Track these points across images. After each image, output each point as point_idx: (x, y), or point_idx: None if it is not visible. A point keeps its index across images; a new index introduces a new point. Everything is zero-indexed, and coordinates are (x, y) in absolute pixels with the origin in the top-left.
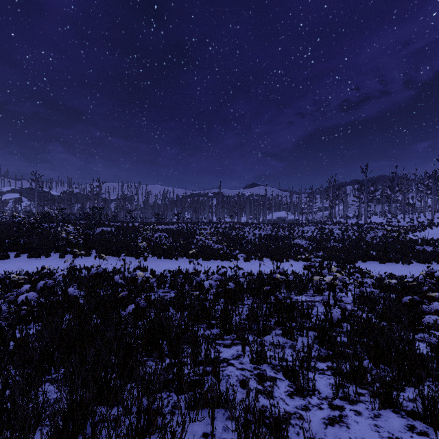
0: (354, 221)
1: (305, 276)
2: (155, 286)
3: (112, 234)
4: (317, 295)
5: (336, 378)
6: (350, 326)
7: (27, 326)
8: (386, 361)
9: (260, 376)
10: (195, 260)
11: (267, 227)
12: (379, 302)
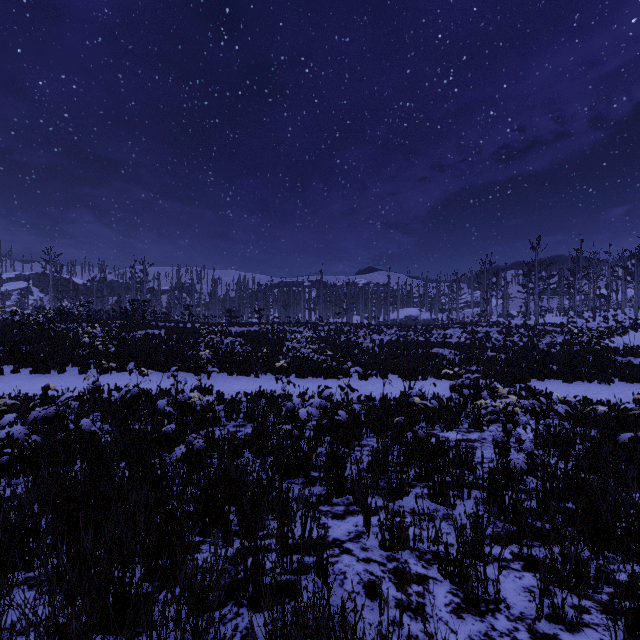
0: (519, 321)
1: (454, 401)
2: (223, 416)
3: (161, 339)
4: (475, 431)
5: (541, 583)
6: (542, 482)
7: (13, 481)
8: (612, 545)
9: (400, 575)
10: (284, 377)
11: (392, 330)
12: (576, 441)
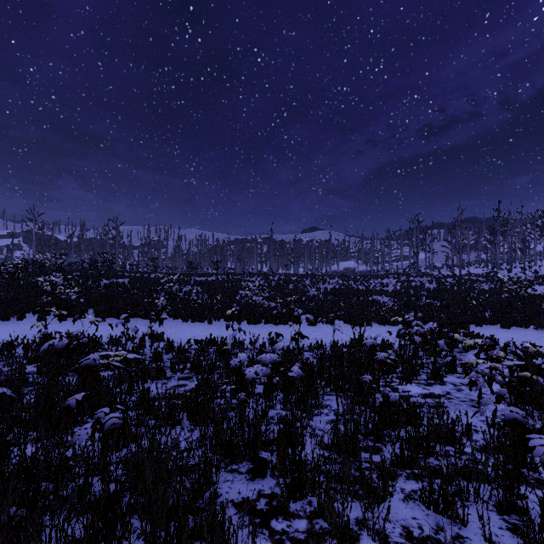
0: (444, 272)
1: (406, 348)
2: (169, 367)
3: (124, 287)
4: (435, 384)
5: None
6: None
7: None
8: None
9: None
10: (236, 323)
11: (334, 279)
12: None
